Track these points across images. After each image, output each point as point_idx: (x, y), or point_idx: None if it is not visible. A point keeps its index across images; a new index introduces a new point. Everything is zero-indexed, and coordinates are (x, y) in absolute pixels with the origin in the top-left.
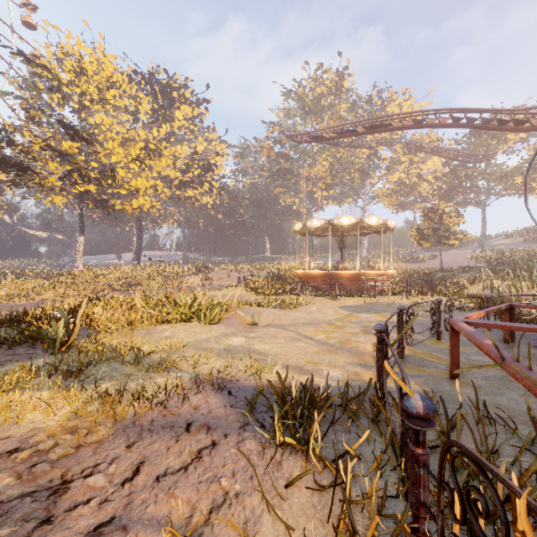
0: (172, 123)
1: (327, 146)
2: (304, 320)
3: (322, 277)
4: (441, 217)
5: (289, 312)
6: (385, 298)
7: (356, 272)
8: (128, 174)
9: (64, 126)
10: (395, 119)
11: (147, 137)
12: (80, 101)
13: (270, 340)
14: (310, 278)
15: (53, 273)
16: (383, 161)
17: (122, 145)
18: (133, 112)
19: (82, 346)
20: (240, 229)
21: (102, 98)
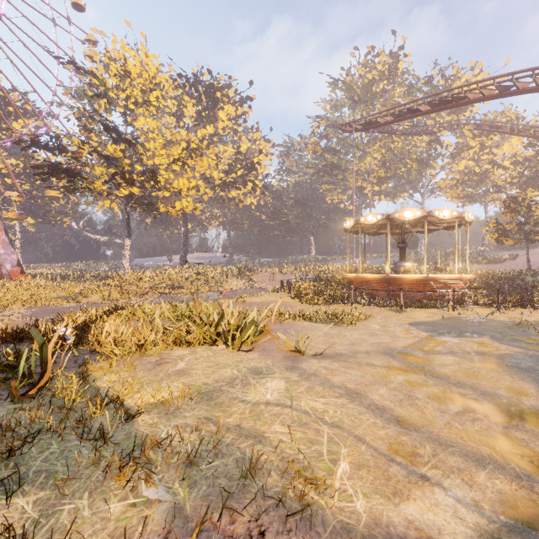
0: (216, 124)
1: (379, 136)
2: (368, 346)
3: (379, 282)
4: (530, 208)
5: (344, 330)
6: (467, 310)
7: (422, 276)
8: (170, 176)
9: (106, 128)
10: (470, 90)
11: (188, 136)
12: (125, 106)
13: (323, 387)
14: (363, 283)
15: (105, 275)
16: (447, 148)
17: (165, 147)
18: (179, 116)
19: (57, 388)
20: (284, 229)
21: (146, 100)
